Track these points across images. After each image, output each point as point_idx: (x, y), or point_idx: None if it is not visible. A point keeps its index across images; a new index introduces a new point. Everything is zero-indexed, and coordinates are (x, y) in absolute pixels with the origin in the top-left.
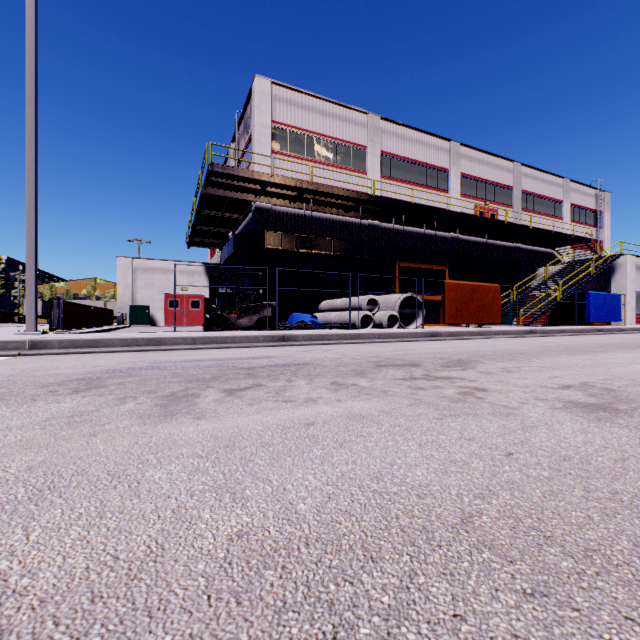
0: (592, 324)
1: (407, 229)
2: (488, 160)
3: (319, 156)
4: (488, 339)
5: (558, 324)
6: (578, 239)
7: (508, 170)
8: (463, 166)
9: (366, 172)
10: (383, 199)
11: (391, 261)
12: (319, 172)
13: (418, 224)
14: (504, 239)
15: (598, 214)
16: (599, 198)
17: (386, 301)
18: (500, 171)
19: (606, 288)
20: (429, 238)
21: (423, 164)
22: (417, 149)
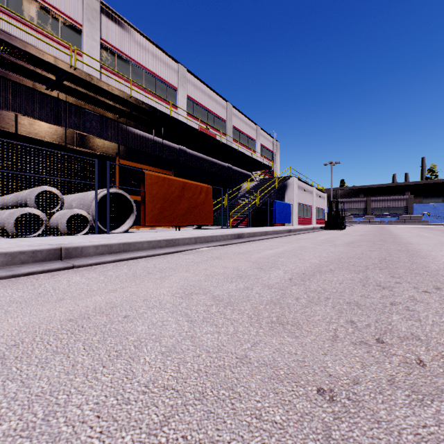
0: (275, 225)
1: (135, 131)
2: (209, 93)
3: (1, 2)
4: (179, 254)
5: (255, 225)
6: (265, 166)
7: (223, 107)
8: (190, 90)
9: (82, 54)
10: (91, 77)
11: (113, 158)
12: (0, 23)
13: (147, 129)
14: (221, 159)
15: (274, 154)
16: (274, 144)
17: (84, 198)
18: (218, 105)
19: (282, 199)
20: (159, 145)
21: (152, 73)
22: (146, 56)
